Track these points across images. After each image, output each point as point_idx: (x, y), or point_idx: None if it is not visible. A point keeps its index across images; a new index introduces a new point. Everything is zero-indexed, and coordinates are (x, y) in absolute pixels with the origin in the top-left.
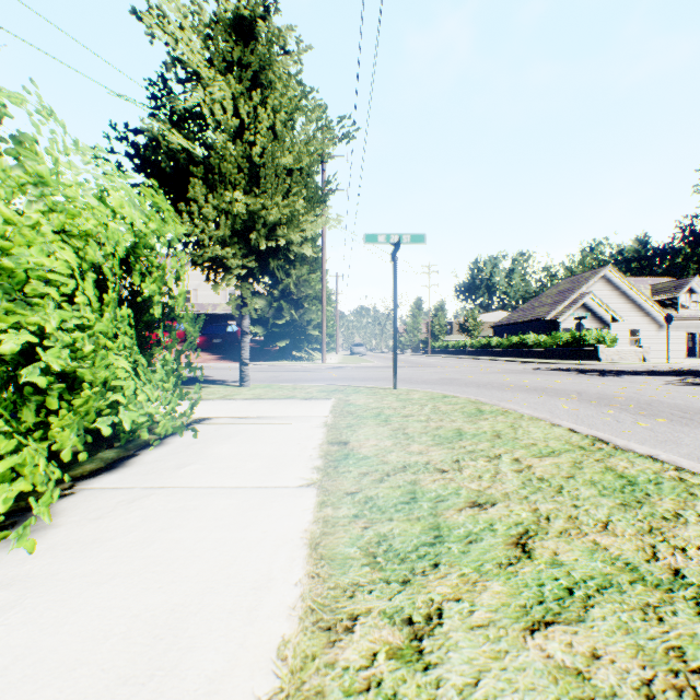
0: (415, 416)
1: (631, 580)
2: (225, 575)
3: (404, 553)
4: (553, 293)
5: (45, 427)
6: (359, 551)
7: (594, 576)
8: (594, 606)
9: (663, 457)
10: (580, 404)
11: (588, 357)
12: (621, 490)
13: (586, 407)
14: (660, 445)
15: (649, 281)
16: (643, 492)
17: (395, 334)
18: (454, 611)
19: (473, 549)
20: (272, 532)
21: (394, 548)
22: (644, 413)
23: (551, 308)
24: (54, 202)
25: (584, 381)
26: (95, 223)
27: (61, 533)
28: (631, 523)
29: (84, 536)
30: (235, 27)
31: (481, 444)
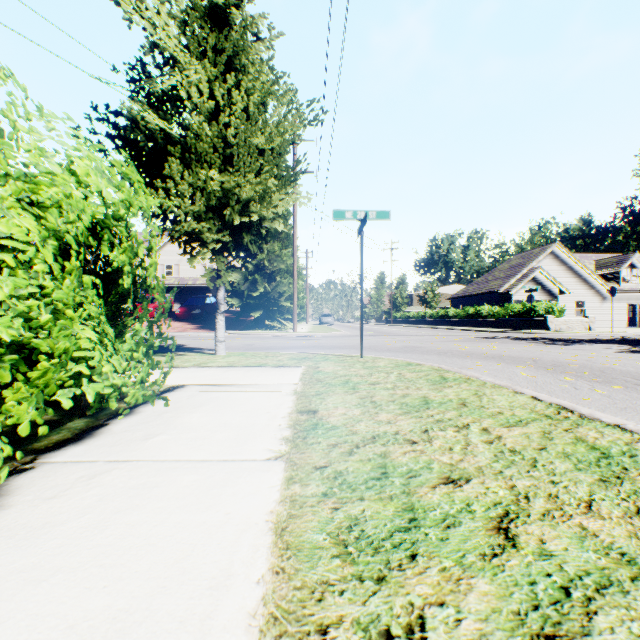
0: (381, 383)
1: (632, 576)
2: (180, 570)
3: (377, 542)
4: (506, 268)
5: (3, 399)
6: (328, 539)
7: (590, 571)
8: (597, 613)
9: (631, 427)
10: (537, 371)
11: (539, 326)
12: (597, 464)
13: (543, 374)
14: (620, 413)
15: (593, 257)
16: (620, 466)
17: (361, 305)
18: (438, 621)
19: (451, 536)
20: (236, 514)
21: (366, 534)
22: (599, 380)
23: (504, 282)
24: (27, 175)
25: (537, 349)
26: (58, 190)
27: (10, 515)
28: (616, 503)
29: (34, 519)
30: (210, 15)
31: (448, 413)
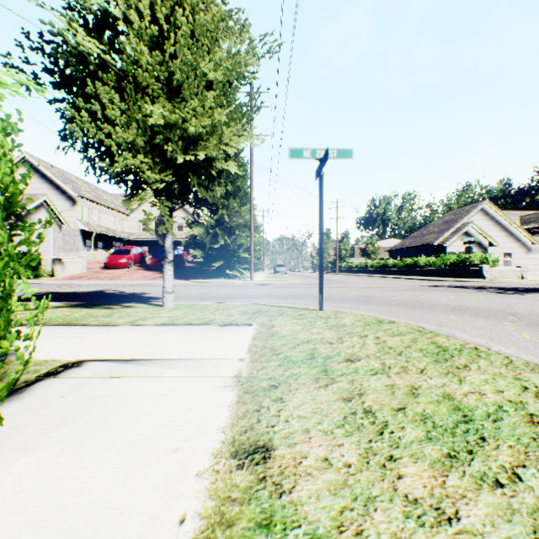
0: (362, 359)
1: None
2: None
3: None
4: (439, 223)
5: None
6: None
7: None
8: None
9: None
10: (534, 330)
11: (474, 275)
12: None
13: None
14: None
15: (517, 213)
16: None
17: (321, 252)
18: None
19: None
20: None
21: None
22: None
23: (438, 235)
24: None
25: (496, 299)
26: None
27: None
28: None
29: None
30: None
31: None
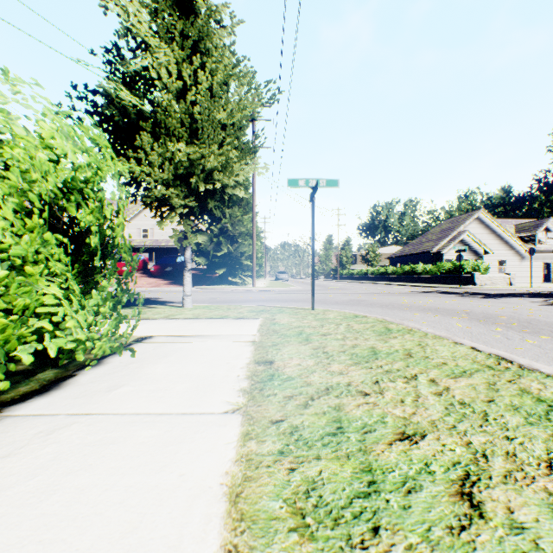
0: (332, 334)
1: None
2: (125, 548)
3: (336, 511)
4: (437, 231)
5: None
6: (285, 507)
7: None
8: None
9: None
10: (470, 322)
11: (466, 282)
12: (547, 417)
13: (477, 325)
14: None
15: (513, 222)
16: None
17: (313, 263)
18: None
19: (414, 503)
20: (190, 475)
21: (324, 502)
22: (528, 331)
23: (436, 243)
24: (3, 141)
25: (468, 302)
26: (21, 150)
27: None
28: None
29: None
30: (178, 4)
31: (396, 363)
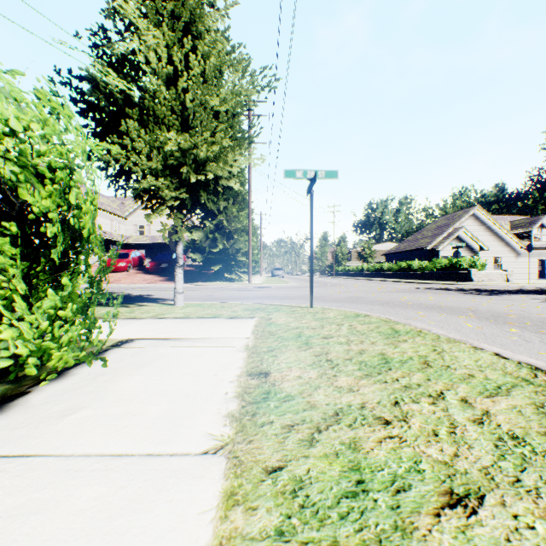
0: (334, 337)
1: None
2: None
3: None
4: (433, 228)
5: None
6: None
7: None
8: None
9: None
10: (480, 322)
11: (463, 278)
12: None
13: (488, 325)
14: None
15: (508, 218)
16: None
17: (311, 258)
18: None
19: None
20: None
21: None
22: (545, 332)
23: (432, 240)
24: None
25: (470, 299)
26: None
27: None
28: None
29: None
30: None
31: (414, 376)
